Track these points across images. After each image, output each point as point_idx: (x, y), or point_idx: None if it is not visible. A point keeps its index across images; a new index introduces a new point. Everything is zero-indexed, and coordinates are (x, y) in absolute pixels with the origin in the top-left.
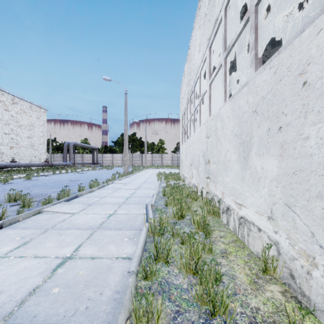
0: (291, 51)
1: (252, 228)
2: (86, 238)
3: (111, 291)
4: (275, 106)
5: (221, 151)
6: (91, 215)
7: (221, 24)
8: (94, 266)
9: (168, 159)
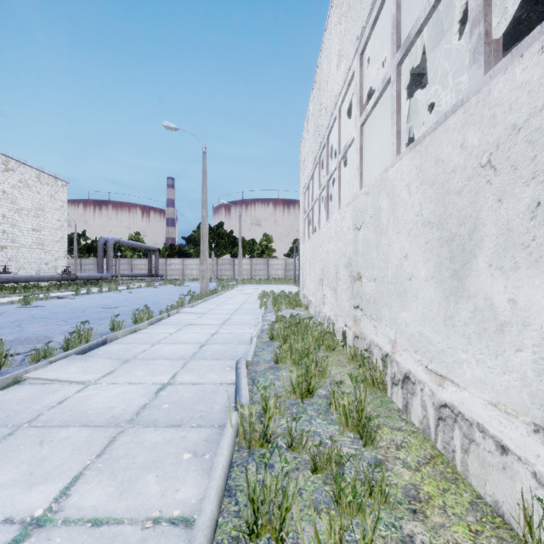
0: None
1: (478, 439)
2: (97, 454)
3: None
4: None
5: (390, 256)
6: (122, 388)
7: (387, 0)
8: None
9: (279, 267)
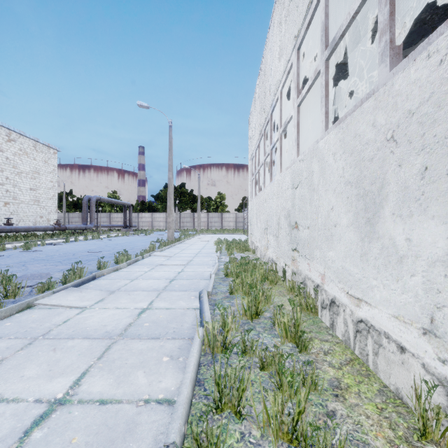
0: None
1: (384, 343)
2: (98, 357)
3: None
4: (442, 124)
5: (320, 208)
6: (111, 312)
7: (318, 9)
8: (104, 422)
9: (231, 220)
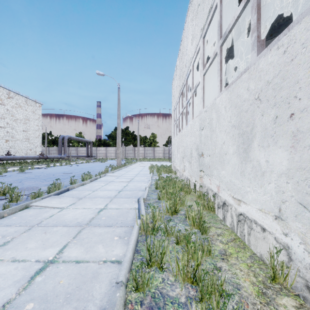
0: (307, 23)
1: (254, 227)
2: (73, 237)
3: (95, 308)
4: (285, 90)
5: (217, 143)
6: (80, 210)
7: (216, 12)
8: (79, 272)
9: (160, 152)
